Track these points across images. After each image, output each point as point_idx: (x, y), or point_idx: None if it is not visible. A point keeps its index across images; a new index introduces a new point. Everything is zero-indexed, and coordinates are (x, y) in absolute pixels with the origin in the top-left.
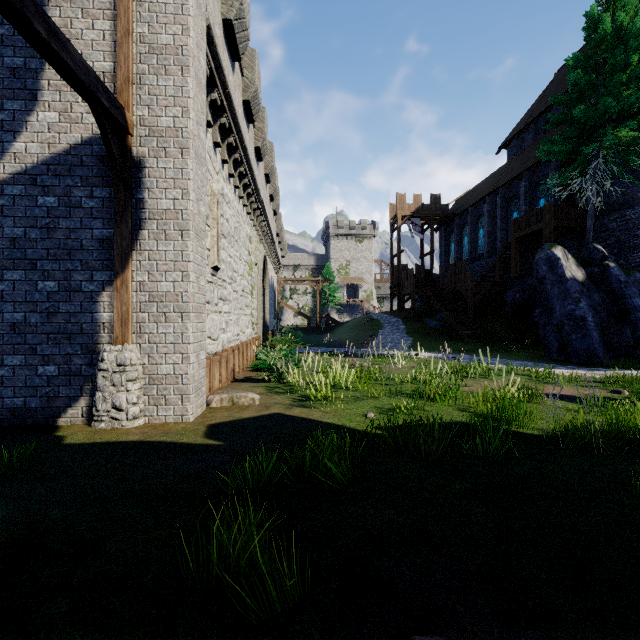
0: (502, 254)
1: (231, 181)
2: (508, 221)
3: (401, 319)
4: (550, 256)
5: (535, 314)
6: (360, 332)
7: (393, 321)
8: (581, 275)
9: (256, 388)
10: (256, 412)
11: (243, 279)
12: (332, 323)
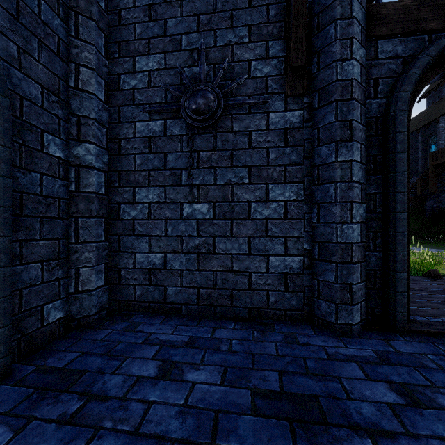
0: (422, 176)
1: None
2: (427, 152)
3: None
4: None
5: None
6: None
7: None
8: None
9: None
10: None
11: None
12: None
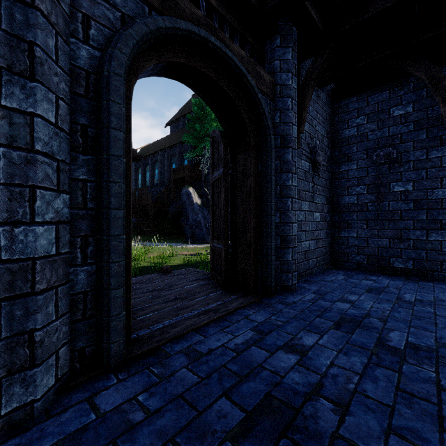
0: (167, 186)
1: None
2: (171, 168)
3: None
4: (188, 191)
5: (182, 220)
6: None
7: None
8: (200, 202)
9: None
10: None
11: None
12: None
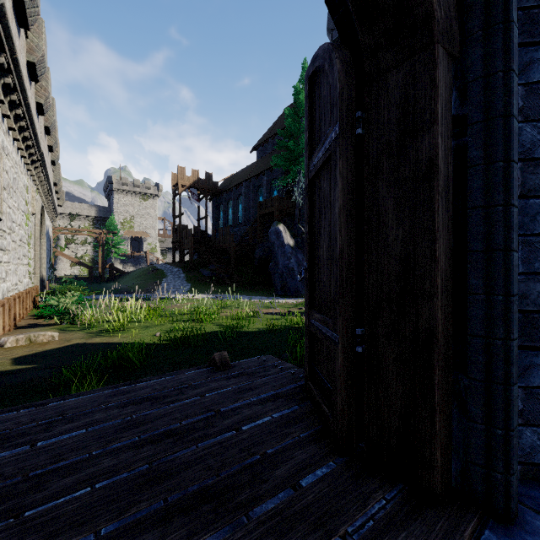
0: (252, 224)
1: (10, 133)
2: (257, 202)
3: (182, 269)
4: (277, 230)
5: (270, 266)
6: (146, 280)
7: (175, 271)
8: (292, 243)
9: (49, 330)
10: (59, 345)
11: (21, 229)
12: (116, 273)
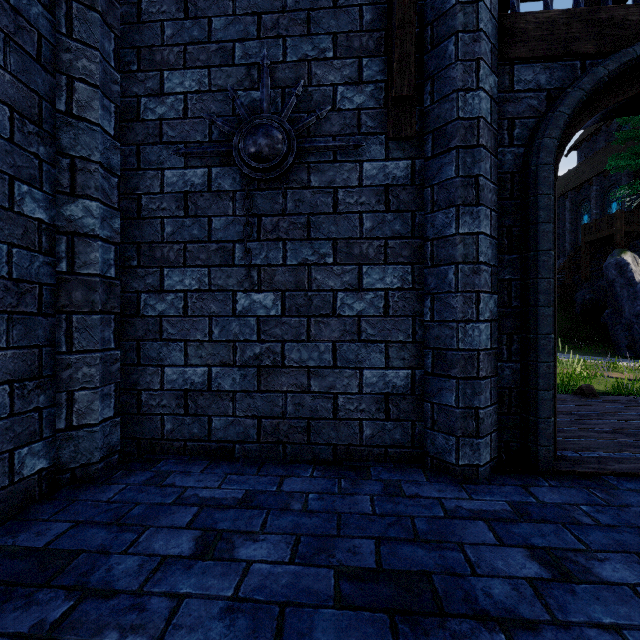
0: (571, 257)
1: None
2: (578, 224)
3: None
4: (619, 261)
5: (605, 314)
6: None
7: None
8: None
9: None
10: None
11: None
12: None
